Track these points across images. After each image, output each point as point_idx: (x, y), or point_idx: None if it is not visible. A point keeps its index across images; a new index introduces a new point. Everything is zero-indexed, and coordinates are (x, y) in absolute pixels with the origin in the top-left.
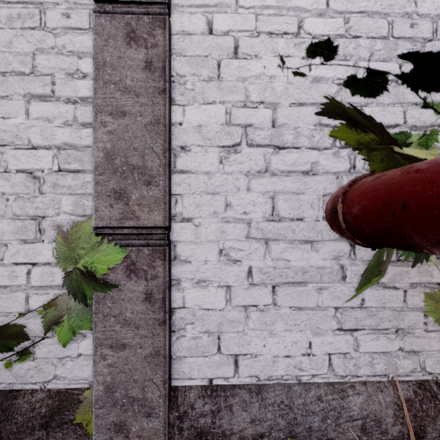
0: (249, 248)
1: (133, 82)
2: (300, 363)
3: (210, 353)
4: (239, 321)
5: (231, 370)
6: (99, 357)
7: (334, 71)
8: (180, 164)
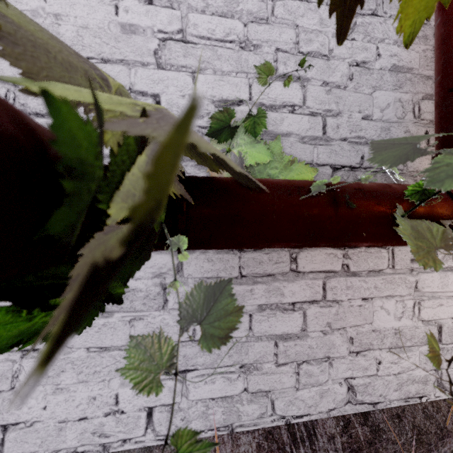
0: None
1: None
2: (105, 425)
3: None
4: (5, 375)
5: None
6: None
7: (155, 21)
8: None
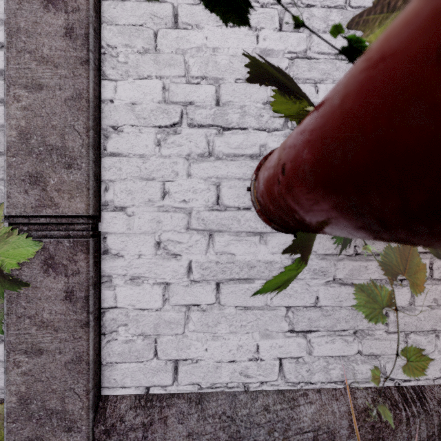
0: (189, 241)
1: (52, 51)
2: (247, 369)
3: (146, 358)
4: (178, 322)
5: (169, 377)
6: (12, 364)
7: (285, 44)
8: (111, 146)
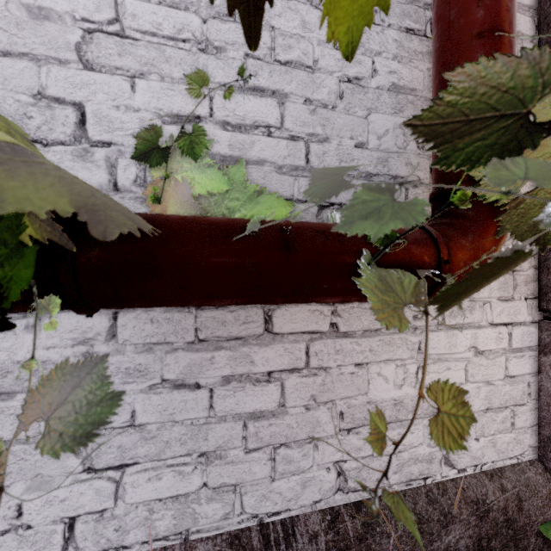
0: None
1: None
2: (2, 547)
3: None
4: None
5: None
6: None
7: (78, 5)
8: None
